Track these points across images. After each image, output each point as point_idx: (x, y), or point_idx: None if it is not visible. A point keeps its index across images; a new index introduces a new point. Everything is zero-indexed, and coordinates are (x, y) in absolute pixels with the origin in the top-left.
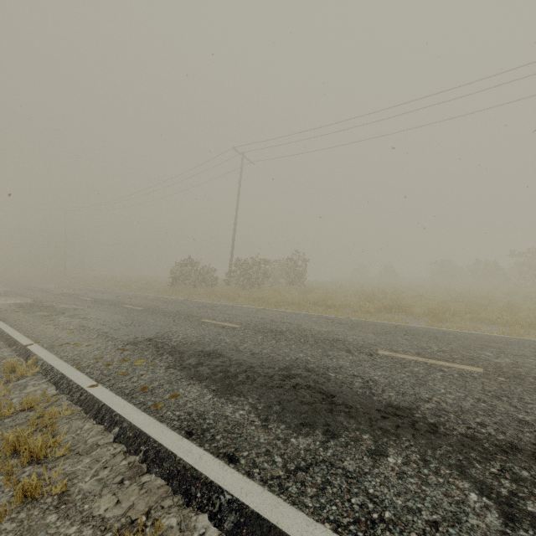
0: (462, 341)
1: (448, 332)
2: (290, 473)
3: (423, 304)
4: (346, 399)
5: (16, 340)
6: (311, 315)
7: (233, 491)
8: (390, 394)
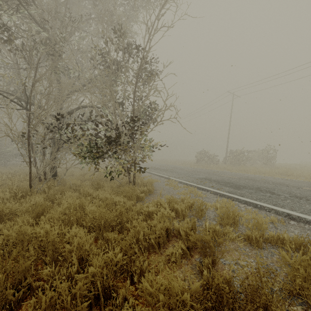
0: None
1: None
2: (257, 199)
3: None
4: (279, 193)
5: (163, 176)
6: (274, 177)
7: (243, 199)
8: (297, 194)
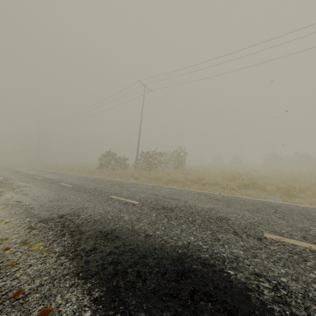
0: None
1: (308, 209)
2: None
3: (270, 183)
4: None
5: None
6: (192, 191)
7: None
8: None
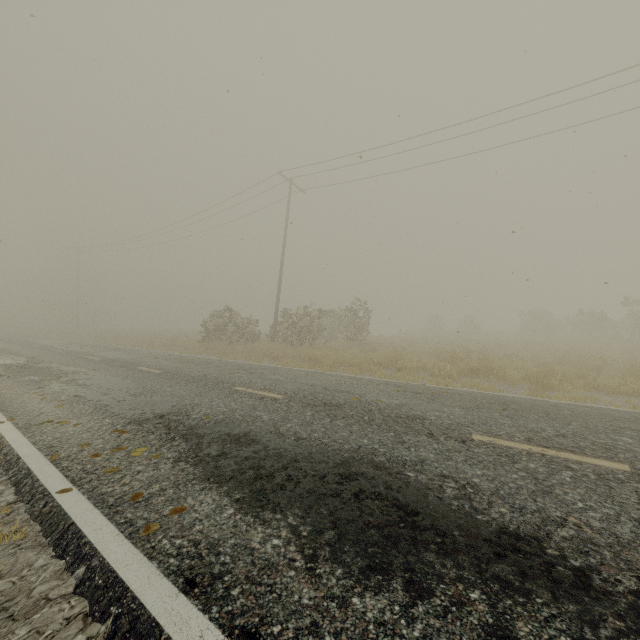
0: (584, 419)
1: (561, 406)
2: None
3: (519, 366)
4: (435, 519)
5: None
6: (376, 380)
7: None
8: (502, 511)
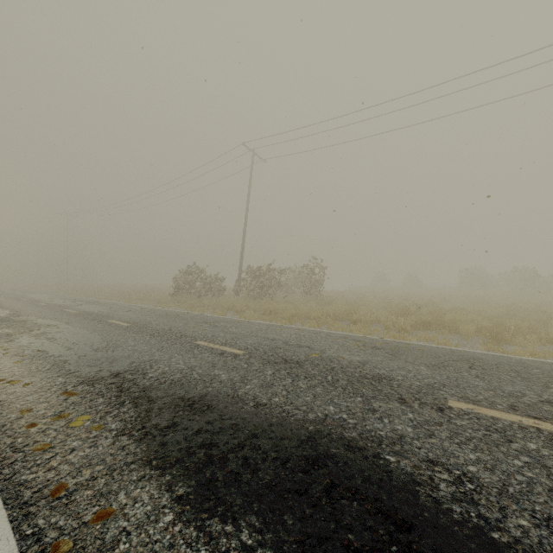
0: None
1: (527, 363)
2: None
3: (468, 319)
4: (437, 539)
5: None
6: (334, 334)
7: None
8: (522, 524)
